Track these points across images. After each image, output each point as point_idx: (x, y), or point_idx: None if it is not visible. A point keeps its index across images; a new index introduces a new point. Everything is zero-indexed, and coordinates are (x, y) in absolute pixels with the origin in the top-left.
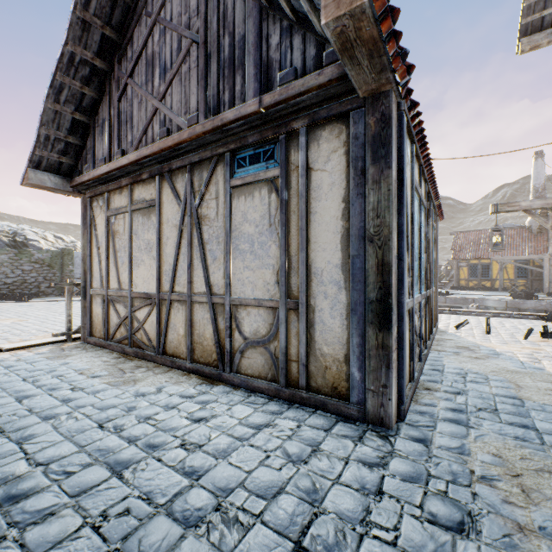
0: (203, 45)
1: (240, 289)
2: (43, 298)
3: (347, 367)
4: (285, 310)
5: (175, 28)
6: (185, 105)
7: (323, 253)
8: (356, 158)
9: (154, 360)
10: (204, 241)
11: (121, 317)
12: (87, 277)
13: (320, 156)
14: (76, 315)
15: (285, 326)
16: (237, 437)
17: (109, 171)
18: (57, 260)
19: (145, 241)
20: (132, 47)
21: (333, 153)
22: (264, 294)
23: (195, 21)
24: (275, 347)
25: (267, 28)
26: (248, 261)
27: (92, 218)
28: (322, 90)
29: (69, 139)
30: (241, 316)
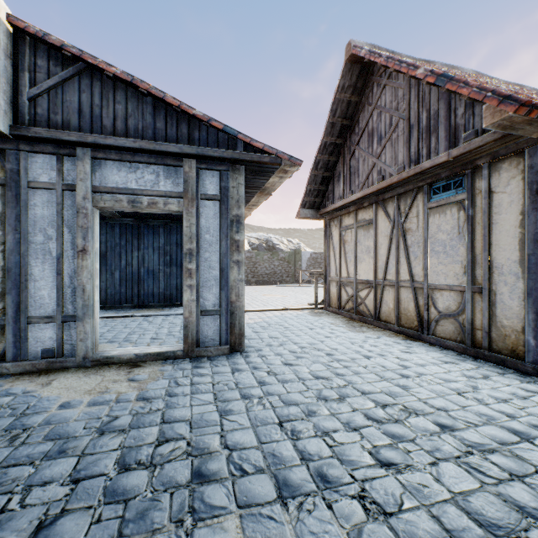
0: (407, 121)
1: (434, 278)
2: (285, 284)
3: (523, 336)
4: (471, 293)
5: (387, 111)
6: (394, 160)
7: (502, 252)
8: (531, 182)
9: (372, 323)
10: (408, 246)
11: (349, 295)
12: (327, 269)
13: (500, 182)
14: (310, 295)
15: (470, 304)
16: (430, 362)
17: (343, 204)
18: (291, 257)
19: (365, 247)
20: (358, 126)
21: (511, 179)
22: (453, 282)
23: (401, 105)
24: (463, 319)
25: (454, 104)
26: (441, 259)
27: (330, 233)
28: (497, 141)
29: (320, 188)
30: (436, 297)
